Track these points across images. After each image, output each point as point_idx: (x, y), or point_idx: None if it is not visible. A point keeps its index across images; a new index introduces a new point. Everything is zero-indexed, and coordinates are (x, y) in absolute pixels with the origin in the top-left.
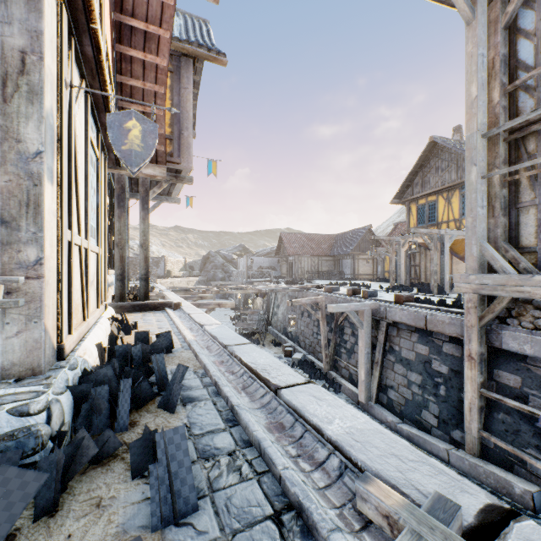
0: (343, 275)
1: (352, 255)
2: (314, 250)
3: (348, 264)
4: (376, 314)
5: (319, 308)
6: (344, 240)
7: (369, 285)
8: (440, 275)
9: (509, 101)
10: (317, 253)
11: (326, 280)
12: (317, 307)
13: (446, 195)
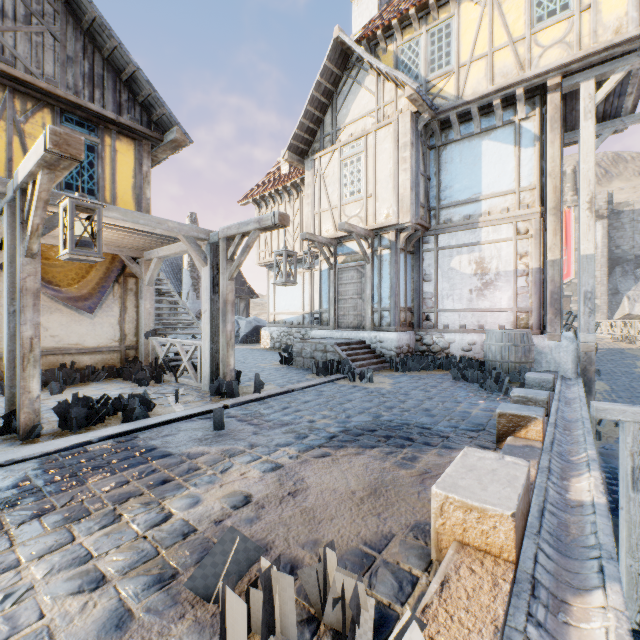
0: None
1: None
2: None
3: None
4: None
5: None
6: None
7: None
8: (213, 342)
9: (540, 183)
10: None
11: None
12: None
13: (6, 100)
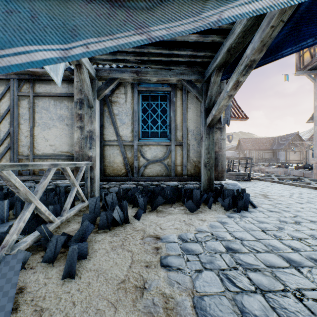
0: (279, 160)
1: (285, 149)
2: (259, 147)
3: (282, 154)
4: (286, 173)
5: (262, 172)
6: (279, 141)
7: (291, 165)
8: None
9: None
10: (261, 148)
11: (267, 163)
12: (261, 171)
13: None
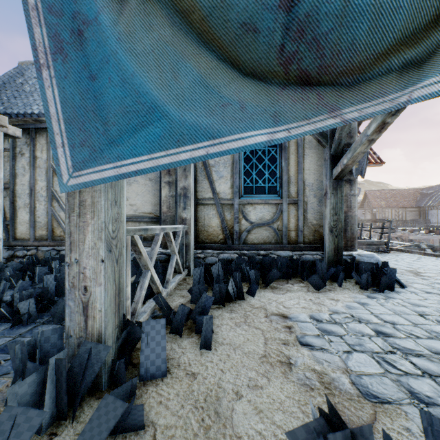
0: (429, 223)
1: (439, 206)
2: (397, 203)
3: (434, 214)
4: None
5: (403, 240)
6: (430, 193)
7: None
8: None
9: None
10: (401, 205)
11: (410, 227)
12: (402, 239)
13: None
